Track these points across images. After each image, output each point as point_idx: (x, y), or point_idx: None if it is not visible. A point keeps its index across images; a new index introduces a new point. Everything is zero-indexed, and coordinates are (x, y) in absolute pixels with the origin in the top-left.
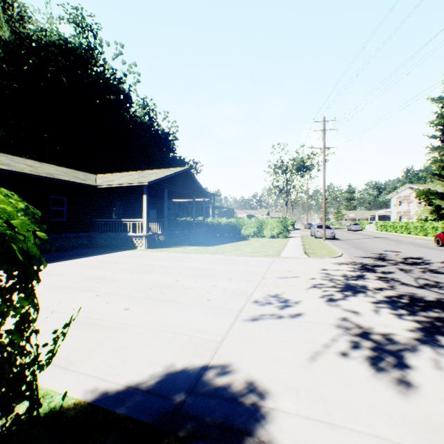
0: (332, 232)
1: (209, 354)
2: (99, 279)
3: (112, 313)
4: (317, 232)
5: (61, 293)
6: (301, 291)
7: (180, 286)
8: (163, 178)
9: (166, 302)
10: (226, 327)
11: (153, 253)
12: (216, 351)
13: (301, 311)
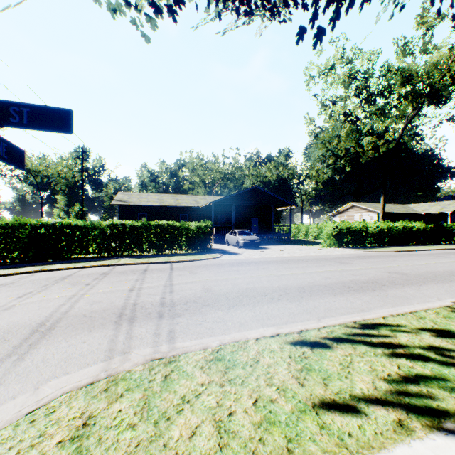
0: None
1: None
2: None
3: None
4: None
5: None
6: None
7: None
8: None
9: None
10: None
11: None
12: None
13: None
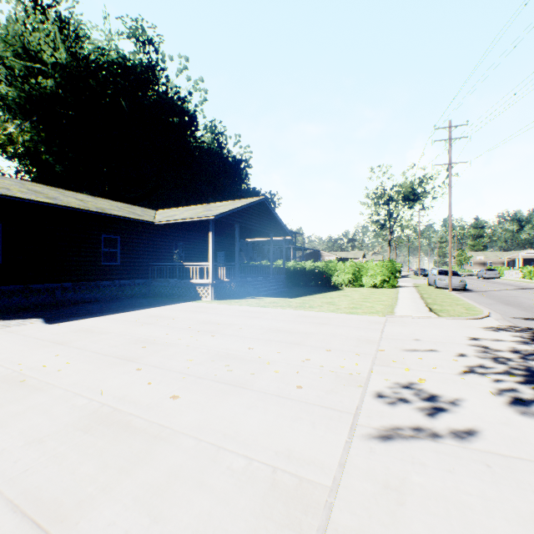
0: (462, 280)
1: (313, 525)
2: (147, 343)
3: (152, 404)
4: (439, 280)
5: (94, 362)
6: (452, 378)
7: (255, 358)
8: (233, 211)
9: (234, 386)
10: (337, 450)
11: (220, 306)
12: (327, 519)
13: (471, 423)
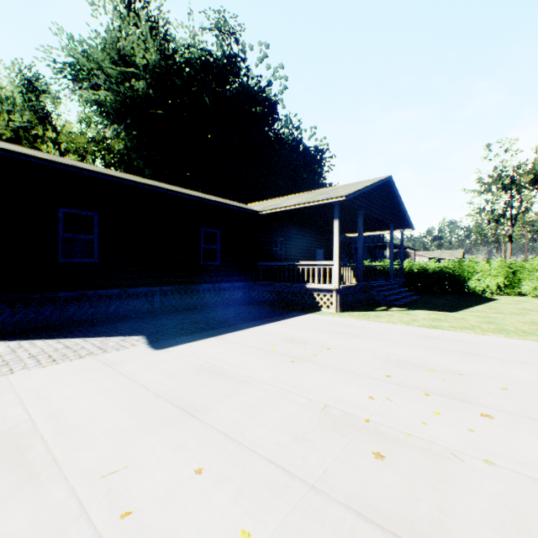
0: None
1: None
2: (364, 431)
3: None
4: None
5: None
6: None
7: None
8: (362, 191)
9: None
10: None
11: (366, 323)
12: None
13: None
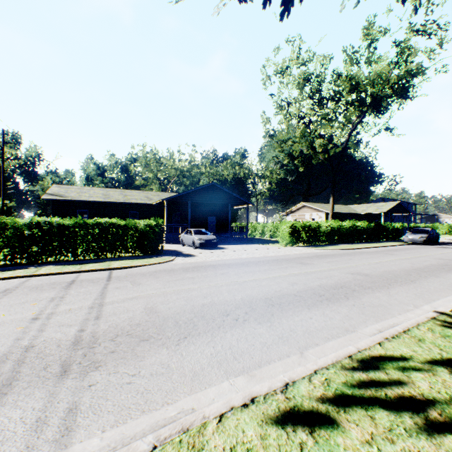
0: None
1: None
2: None
3: None
4: None
5: None
6: None
7: None
8: (389, 209)
9: None
10: None
11: None
12: None
13: None
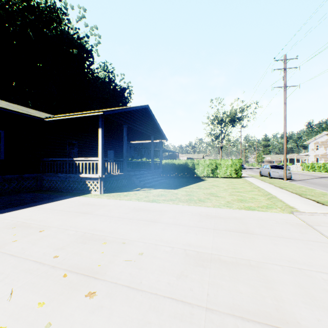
0: (289, 172)
1: None
2: None
3: None
4: (273, 172)
5: None
6: None
7: None
8: (121, 110)
9: None
10: None
11: (109, 202)
12: None
13: None
